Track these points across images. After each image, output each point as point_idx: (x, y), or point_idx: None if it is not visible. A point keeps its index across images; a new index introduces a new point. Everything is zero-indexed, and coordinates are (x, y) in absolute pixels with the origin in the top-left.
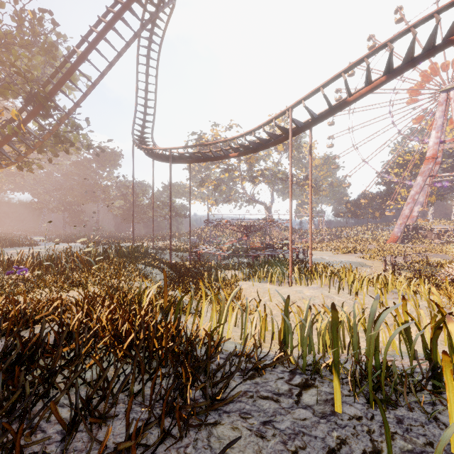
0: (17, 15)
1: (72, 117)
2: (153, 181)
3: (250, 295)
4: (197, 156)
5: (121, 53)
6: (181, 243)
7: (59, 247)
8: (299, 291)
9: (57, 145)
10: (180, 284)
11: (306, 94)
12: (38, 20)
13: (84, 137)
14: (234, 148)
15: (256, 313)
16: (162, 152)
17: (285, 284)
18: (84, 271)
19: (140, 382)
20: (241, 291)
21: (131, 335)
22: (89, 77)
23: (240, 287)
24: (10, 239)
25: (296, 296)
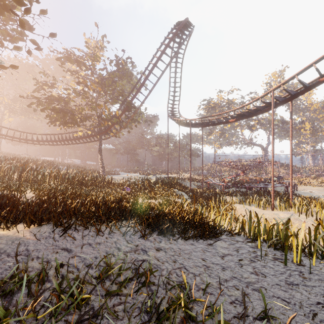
0: (117, 63)
1: (139, 109)
2: (179, 138)
3: (241, 213)
4: (207, 122)
5: (164, 71)
6: (196, 175)
7: (129, 176)
8: (276, 214)
9: (132, 123)
10: (197, 202)
11: (284, 81)
12: (125, 63)
13: (143, 117)
14: (232, 116)
15: (239, 220)
16: (185, 122)
17: (269, 209)
18: (150, 191)
19: (191, 229)
20: (235, 209)
21: (187, 216)
22: (146, 84)
23: (235, 207)
24: (109, 171)
25: (272, 216)
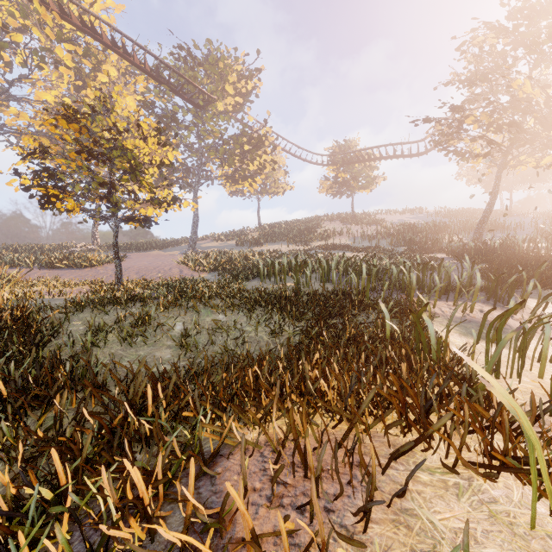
0: None
1: None
2: None
3: None
4: None
5: None
6: None
7: None
8: None
9: None
10: None
11: None
12: None
13: None
14: None
15: None
16: None
17: None
18: None
19: None
20: None
21: None
22: None
23: None
24: None
25: None
